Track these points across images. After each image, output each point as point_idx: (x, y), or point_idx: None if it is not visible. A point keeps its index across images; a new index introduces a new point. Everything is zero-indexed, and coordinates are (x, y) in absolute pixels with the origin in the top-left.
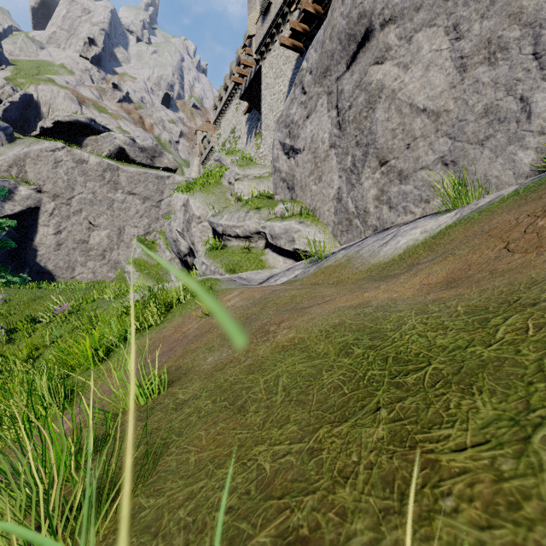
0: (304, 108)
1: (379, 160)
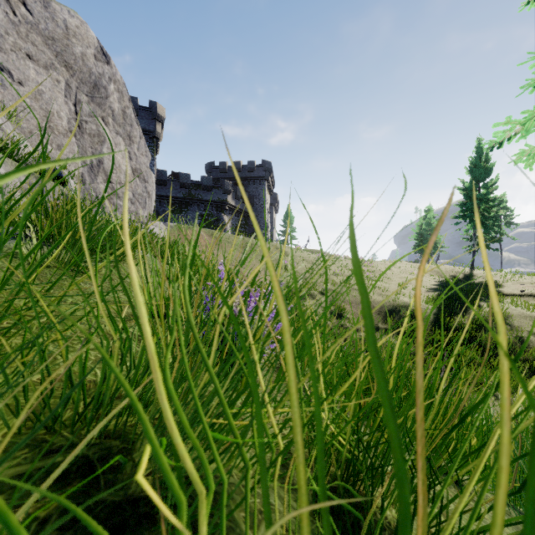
0: (15, 30)
1: (106, 178)
